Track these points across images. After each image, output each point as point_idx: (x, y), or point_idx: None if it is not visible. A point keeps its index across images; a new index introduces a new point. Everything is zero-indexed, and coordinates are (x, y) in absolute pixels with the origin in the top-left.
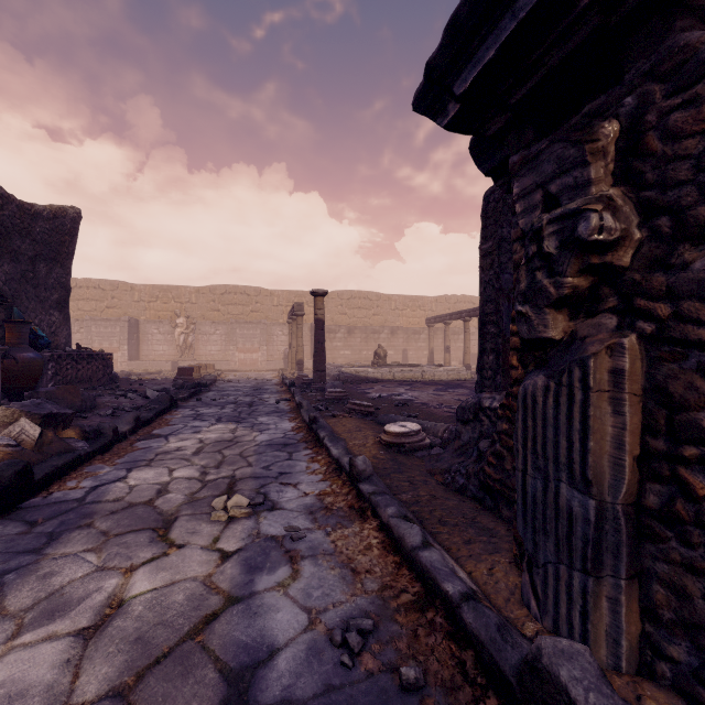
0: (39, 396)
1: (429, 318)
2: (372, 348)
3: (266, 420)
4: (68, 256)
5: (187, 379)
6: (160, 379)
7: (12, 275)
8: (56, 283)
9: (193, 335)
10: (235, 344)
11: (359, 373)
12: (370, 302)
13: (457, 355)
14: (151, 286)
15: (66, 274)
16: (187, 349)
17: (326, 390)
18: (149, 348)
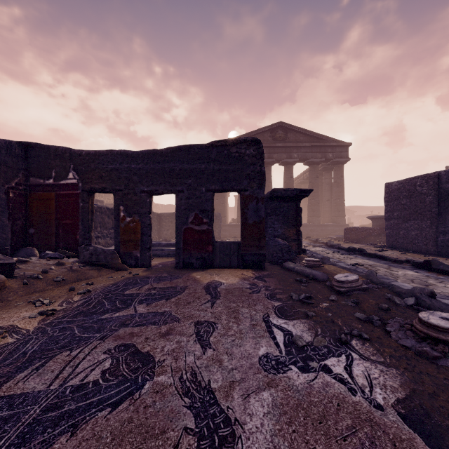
0: None
1: None
2: None
3: None
4: None
5: None
6: None
7: None
8: None
9: None
10: None
11: None
12: None
13: None
14: None
15: None
16: None
17: None
18: None
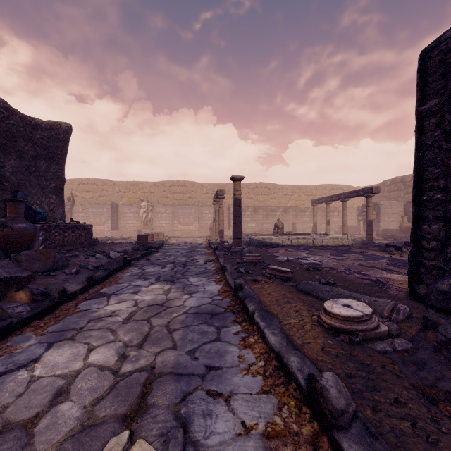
0: (20, 257)
1: (313, 200)
2: (271, 222)
3: (195, 281)
4: (62, 156)
5: (144, 243)
6: (126, 243)
7: (18, 168)
8: (54, 176)
9: (151, 213)
10: (178, 219)
11: (265, 240)
12: (269, 190)
13: (332, 226)
14: (126, 182)
15: (61, 170)
16: (148, 223)
17: (244, 254)
18: (124, 222)
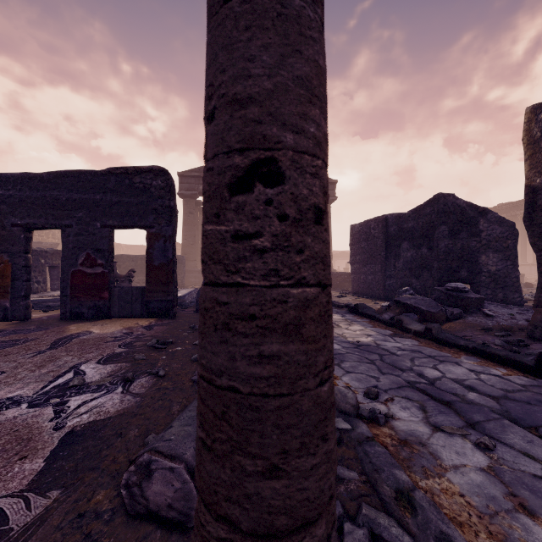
0: None
1: None
2: None
3: None
4: None
5: None
6: None
7: None
8: None
9: None
10: None
11: None
12: None
13: None
14: None
15: None
16: None
17: None
18: None
